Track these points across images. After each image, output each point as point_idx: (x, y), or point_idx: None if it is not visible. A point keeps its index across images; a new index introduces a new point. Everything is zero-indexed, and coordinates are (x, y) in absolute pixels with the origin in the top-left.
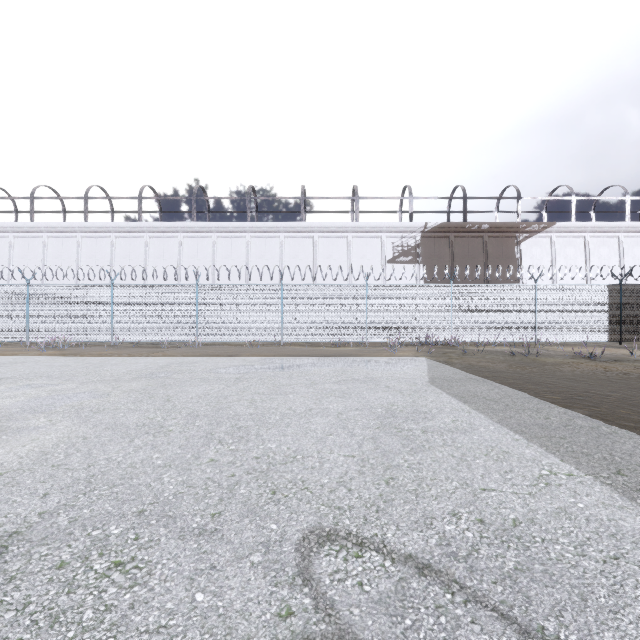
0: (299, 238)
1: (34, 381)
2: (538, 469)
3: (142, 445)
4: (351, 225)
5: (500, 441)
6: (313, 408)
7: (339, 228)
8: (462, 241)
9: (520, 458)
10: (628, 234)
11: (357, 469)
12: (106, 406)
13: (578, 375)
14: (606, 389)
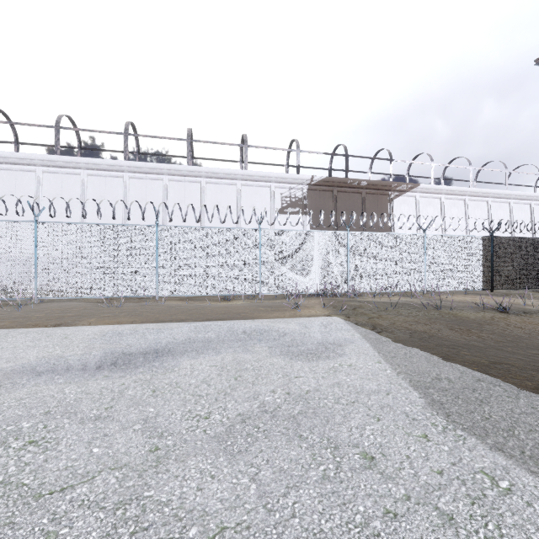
0: (185, 182)
1: None
2: None
3: None
4: (240, 172)
5: None
6: None
7: (228, 175)
8: (344, 196)
9: None
10: (471, 198)
11: None
12: None
13: None
14: None
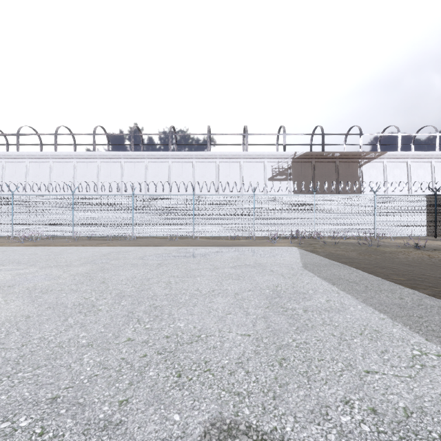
0: (206, 163)
1: (6, 266)
2: (409, 349)
3: (73, 324)
4: (242, 153)
5: (369, 320)
6: (215, 289)
7: (234, 156)
8: (321, 165)
9: (390, 337)
10: (438, 160)
11: (253, 349)
12: (54, 287)
13: (411, 261)
14: (436, 272)
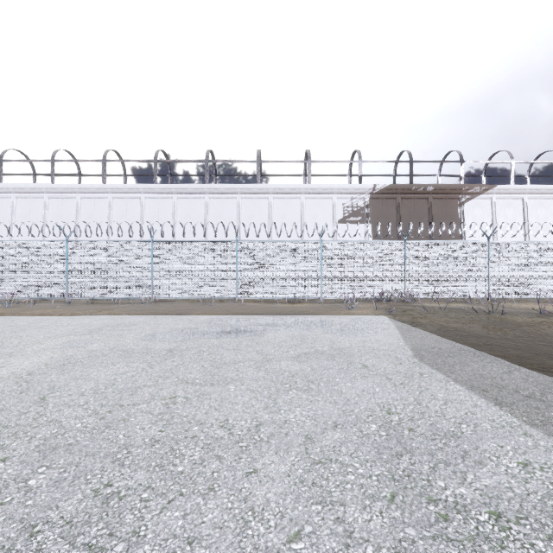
0: (255, 199)
1: None
2: None
3: None
4: (304, 187)
5: None
6: (263, 422)
7: (293, 190)
8: (408, 202)
9: None
10: None
11: None
12: None
13: None
14: None
